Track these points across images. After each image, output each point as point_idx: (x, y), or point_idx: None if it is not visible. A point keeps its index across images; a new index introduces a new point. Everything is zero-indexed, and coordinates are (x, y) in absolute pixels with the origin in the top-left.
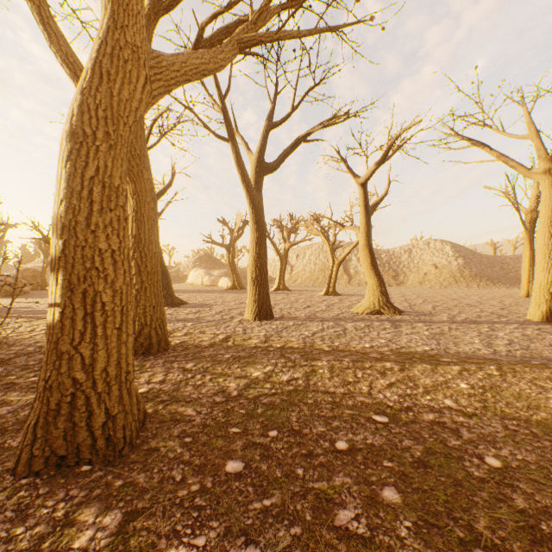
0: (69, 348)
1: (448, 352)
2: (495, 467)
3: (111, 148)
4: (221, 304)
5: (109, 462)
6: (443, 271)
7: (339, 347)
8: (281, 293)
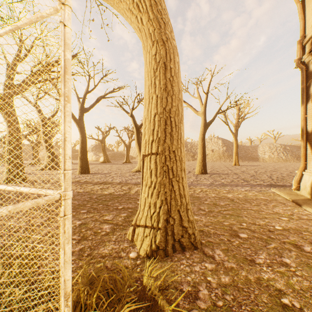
0: None
1: (122, 182)
2: None
3: None
4: None
5: None
6: (215, 153)
7: (88, 181)
8: (123, 164)
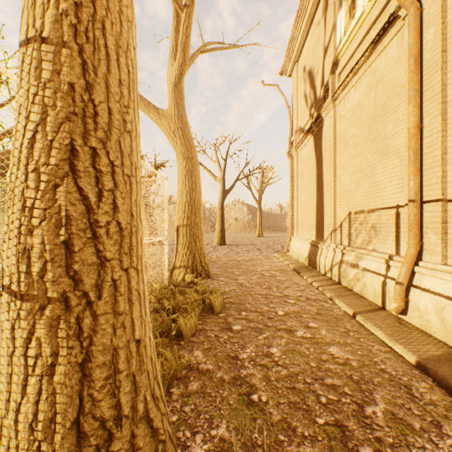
0: None
1: None
2: None
3: None
4: None
5: None
6: (240, 222)
7: None
8: None
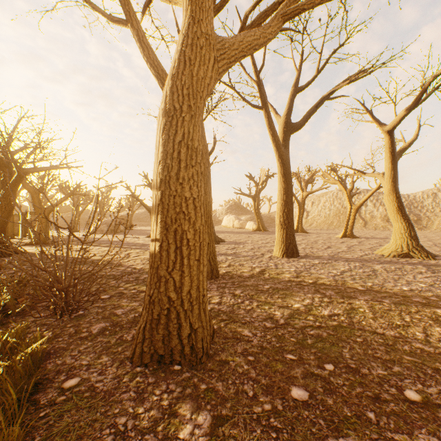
0: (165, 273)
1: None
2: None
3: (192, 118)
4: (250, 242)
5: (192, 366)
6: None
7: (373, 287)
8: (300, 235)
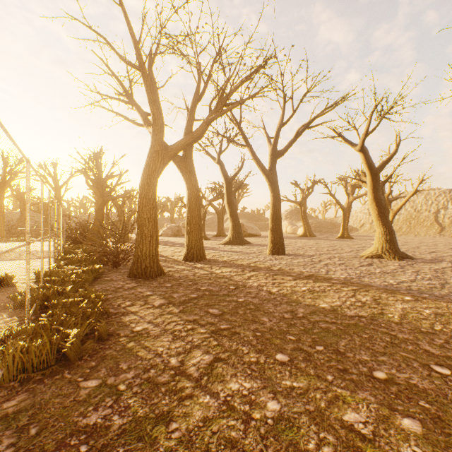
0: (137, 246)
1: (351, 279)
2: (237, 300)
3: (149, 187)
4: None
5: (145, 279)
6: None
7: (284, 269)
8: (338, 240)
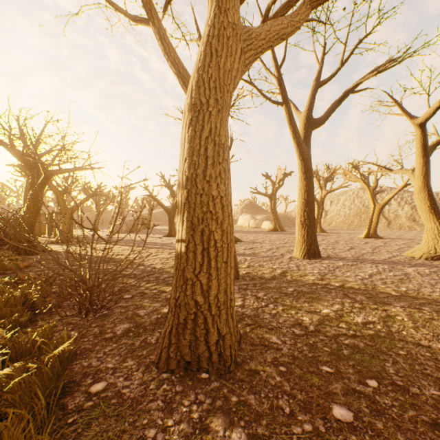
0: (192, 276)
1: None
2: None
3: (219, 112)
4: (268, 242)
5: (220, 375)
6: None
7: (408, 292)
8: (319, 235)
